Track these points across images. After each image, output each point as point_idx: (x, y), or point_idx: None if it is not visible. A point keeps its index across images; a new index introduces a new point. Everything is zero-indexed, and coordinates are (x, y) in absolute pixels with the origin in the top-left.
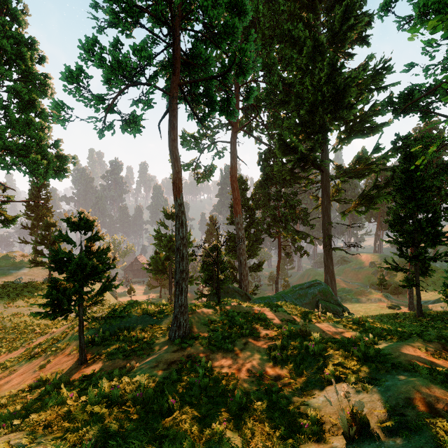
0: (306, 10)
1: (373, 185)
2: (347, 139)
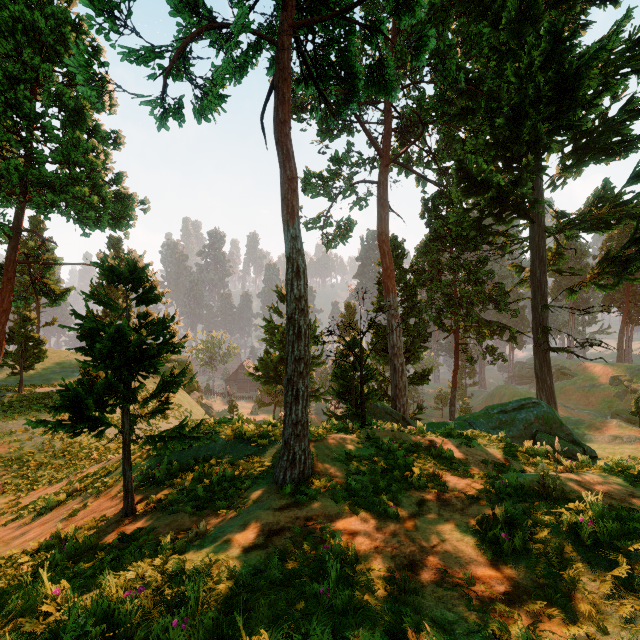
0: None
1: (630, 240)
2: (577, 166)
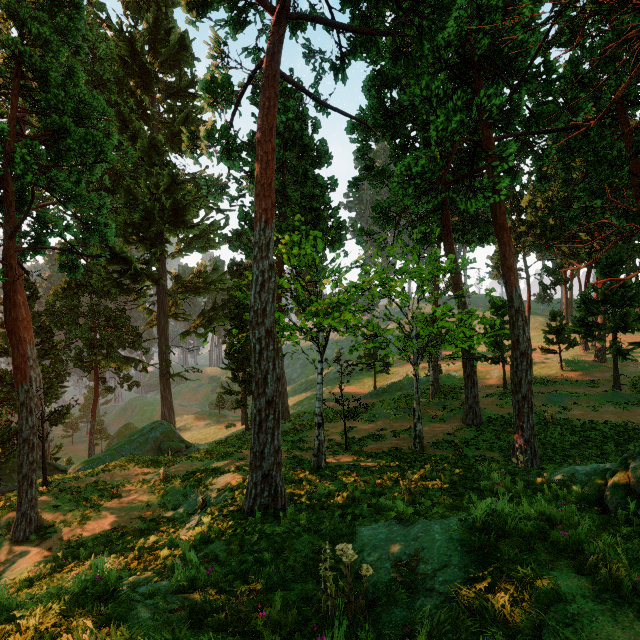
0: (139, 79)
1: (212, 307)
2: (187, 250)
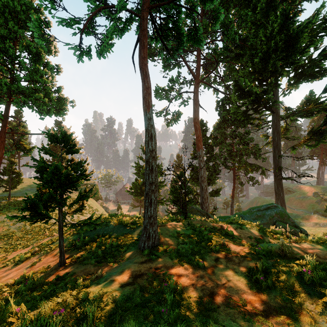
0: None
1: (324, 121)
2: (296, 83)
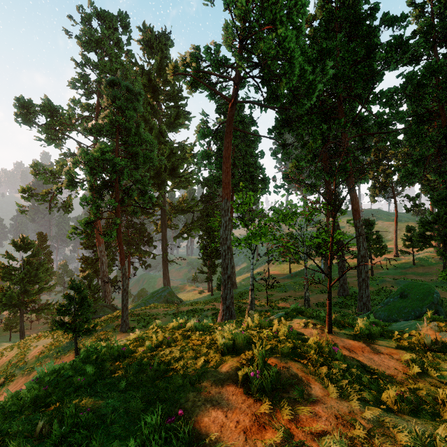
0: (152, 93)
1: (191, 222)
2: (177, 188)
